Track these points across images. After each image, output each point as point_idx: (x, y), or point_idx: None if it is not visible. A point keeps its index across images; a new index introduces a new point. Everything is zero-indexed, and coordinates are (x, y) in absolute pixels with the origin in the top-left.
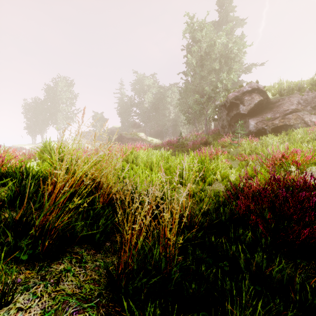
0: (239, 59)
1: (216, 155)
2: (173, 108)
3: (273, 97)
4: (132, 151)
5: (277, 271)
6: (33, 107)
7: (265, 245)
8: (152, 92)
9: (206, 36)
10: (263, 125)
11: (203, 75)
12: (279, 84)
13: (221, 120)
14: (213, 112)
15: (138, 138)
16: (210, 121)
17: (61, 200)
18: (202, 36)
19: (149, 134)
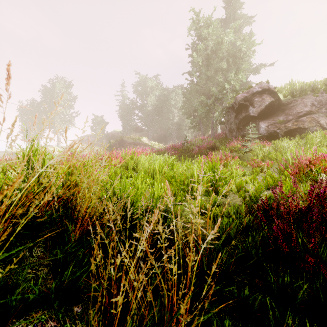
0: (247, 59)
1: (226, 160)
2: (177, 111)
3: (284, 98)
4: (132, 156)
5: None
6: (29, 109)
7: None
8: (155, 94)
9: (212, 34)
10: (275, 128)
11: (209, 76)
12: (291, 85)
13: (229, 123)
14: (220, 115)
15: (141, 143)
16: (217, 124)
17: None
18: (209, 33)
19: (152, 138)
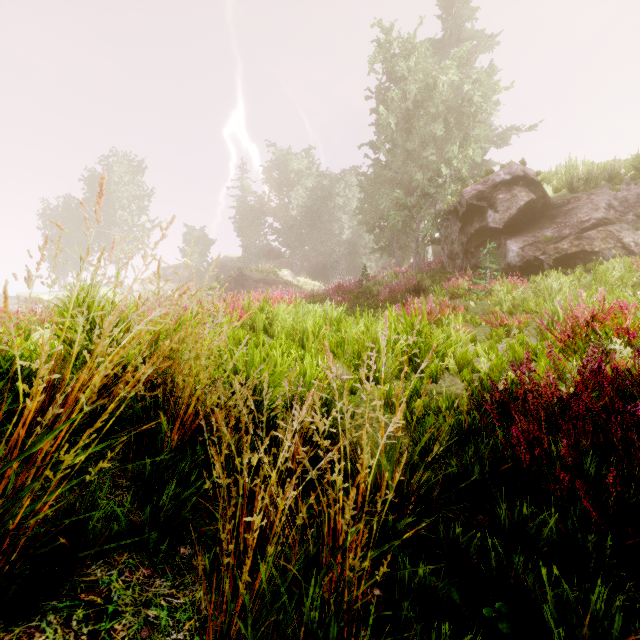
0: (484, 117)
1: (441, 314)
2: (349, 219)
3: (556, 195)
4: (262, 306)
5: (634, 626)
6: (62, 216)
7: (593, 547)
8: (305, 185)
9: (416, 69)
10: (536, 251)
11: (410, 150)
12: (568, 168)
13: (448, 242)
14: (431, 226)
15: (278, 281)
16: (425, 245)
17: (44, 444)
18: (409, 68)
19: (299, 271)
